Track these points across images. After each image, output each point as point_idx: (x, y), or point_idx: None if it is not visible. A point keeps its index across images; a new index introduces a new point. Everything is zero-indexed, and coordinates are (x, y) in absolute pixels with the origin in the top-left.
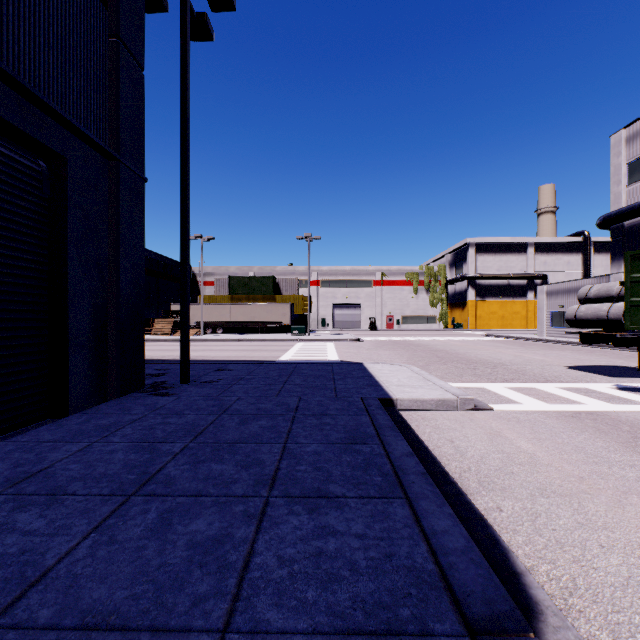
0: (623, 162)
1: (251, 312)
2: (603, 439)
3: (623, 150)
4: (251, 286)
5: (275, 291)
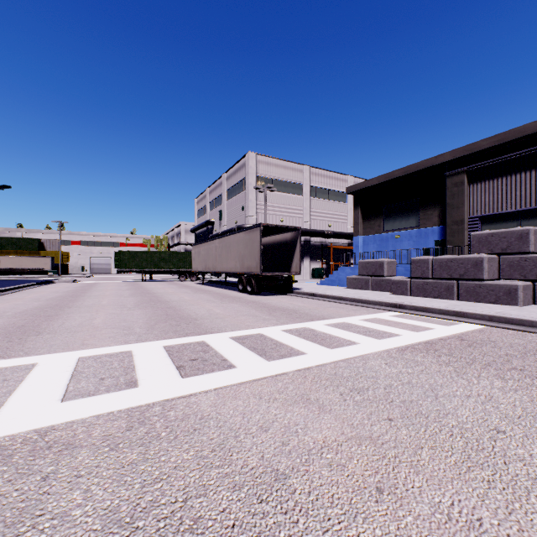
0: (196, 210)
1: (19, 262)
2: (85, 283)
3: (196, 206)
4: (19, 244)
5: (40, 248)
